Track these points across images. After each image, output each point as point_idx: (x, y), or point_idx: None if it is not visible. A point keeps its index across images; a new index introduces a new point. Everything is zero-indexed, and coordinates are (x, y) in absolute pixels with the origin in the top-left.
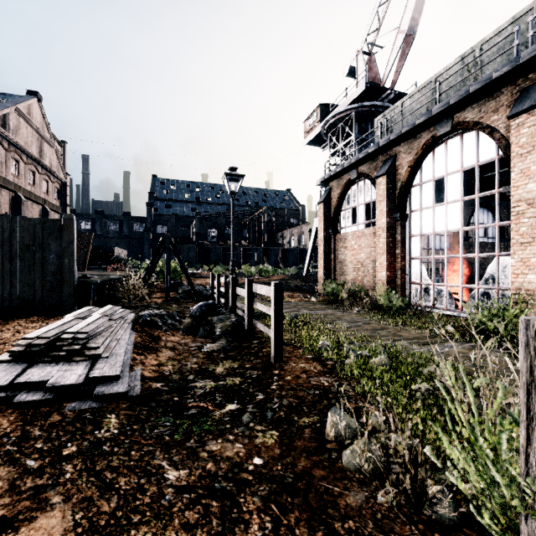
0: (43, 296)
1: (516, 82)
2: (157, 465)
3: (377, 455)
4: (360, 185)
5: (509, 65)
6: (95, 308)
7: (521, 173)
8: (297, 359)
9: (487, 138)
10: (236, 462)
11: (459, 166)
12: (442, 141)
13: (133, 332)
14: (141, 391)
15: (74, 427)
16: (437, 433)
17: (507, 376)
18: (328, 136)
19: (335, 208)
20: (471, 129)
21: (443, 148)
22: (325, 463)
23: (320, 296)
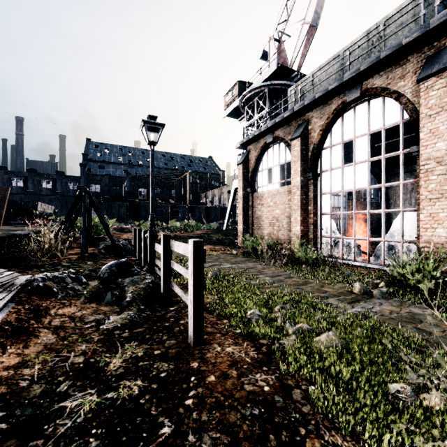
0: None
1: (421, 50)
2: None
3: None
4: (275, 148)
5: (419, 31)
6: None
7: (430, 133)
8: (223, 337)
9: (392, 104)
10: None
11: (366, 129)
12: (351, 108)
13: (10, 305)
14: None
15: None
16: None
17: None
18: (245, 109)
19: (253, 169)
20: (377, 95)
21: (351, 114)
22: None
23: (239, 248)
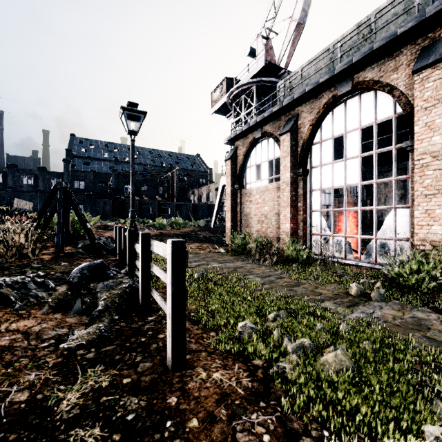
0: None
1: (415, 41)
2: None
3: None
4: (264, 144)
5: (414, 20)
6: None
7: (425, 127)
8: (209, 358)
9: (384, 98)
10: None
11: (357, 124)
12: (341, 102)
13: None
14: None
15: None
16: None
17: None
18: (233, 106)
19: (241, 165)
20: (369, 89)
21: (342, 108)
22: None
23: (227, 246)
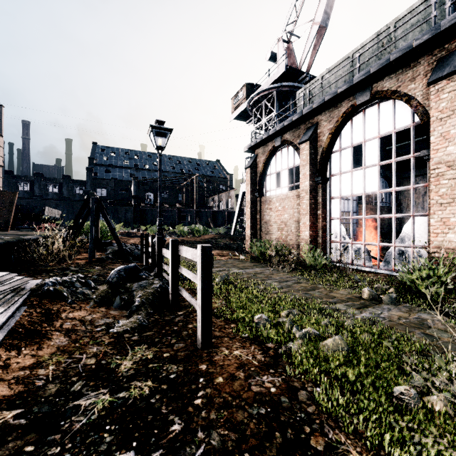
0: None
1: (432, 52)
2: None
3: None
4: (284, 152)
5: (429, 33)
6: None
7: (441, 137)
8: (230, 341)
9: (402, 107)
10: None
11: (376, 133)
12: (360, 110)
13: (23, 309)
14: None
15: None
16: None
17: None
18: (253, 112)
19: (261, 173)
20: (387, 98)
21: (361, 117)
22: None
23: (247, 253)
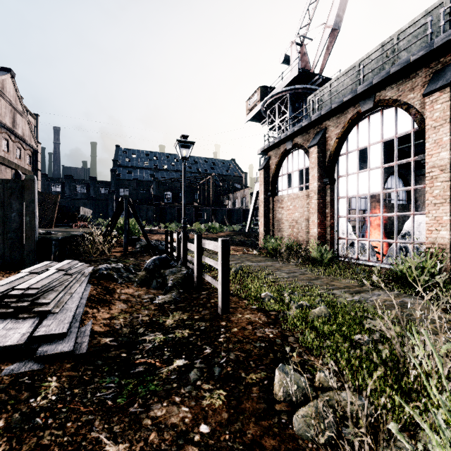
0: (4, 251)
1: (429, 65)
2: (95, 439)
3: (330, 422)
4: (295, 154)
5: (424, 50)
6: (53, 263)
7: (434, 143)
8: (243, 310)
9: (403, 114)
10: (181, 431)
11: (380, 138)
12: (365, 117)
13: (89, 285)
14: (88, 348)
15: (8, 395)
16: (384, 389)
17: (432, 323)
18: (267, 114)
19: (273, 174)
20: (390, 106)
21: (366, 122)
22: (275, 429)
23: (260, 249)
